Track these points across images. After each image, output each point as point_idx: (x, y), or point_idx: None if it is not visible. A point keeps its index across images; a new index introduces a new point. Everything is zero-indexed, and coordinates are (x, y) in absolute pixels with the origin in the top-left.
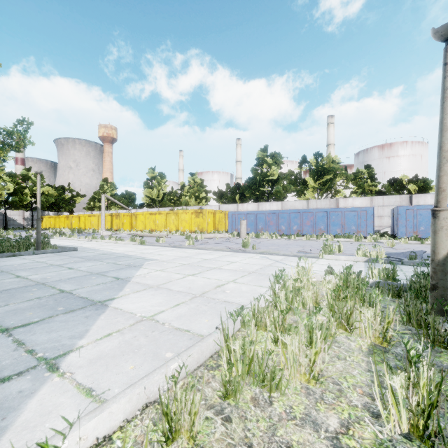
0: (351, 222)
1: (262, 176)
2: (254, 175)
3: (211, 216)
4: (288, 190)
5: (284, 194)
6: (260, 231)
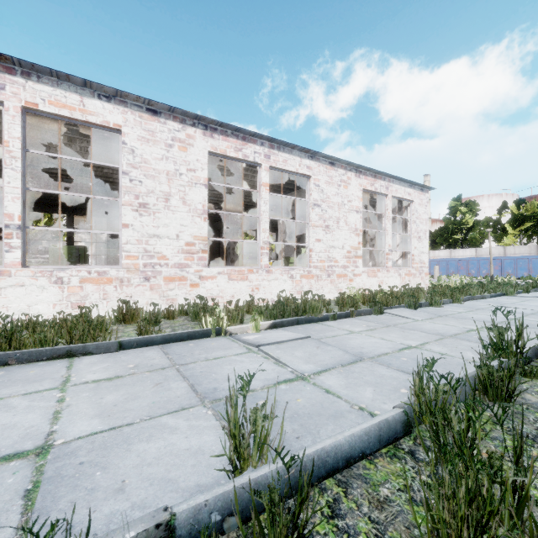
0: (537, 267)
1: (454, 223)
2: (446, 223)
3: None
4: (484, 236)
5: (480, 240)
6: (451, 274)
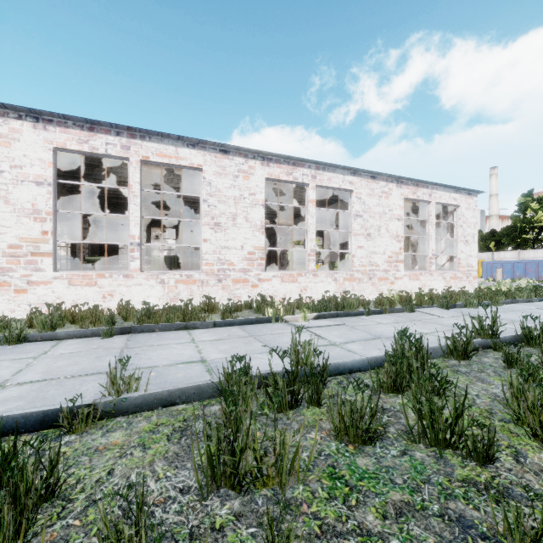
0: None
1: (524, 222)
2: (514, 222)
3: None
4: None
5: None
6: (517, 278)
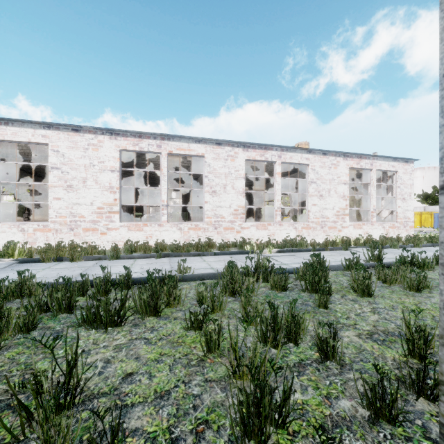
0: None
1: None
2: None
3: (416, 217)
4: None
5: None
6: None
